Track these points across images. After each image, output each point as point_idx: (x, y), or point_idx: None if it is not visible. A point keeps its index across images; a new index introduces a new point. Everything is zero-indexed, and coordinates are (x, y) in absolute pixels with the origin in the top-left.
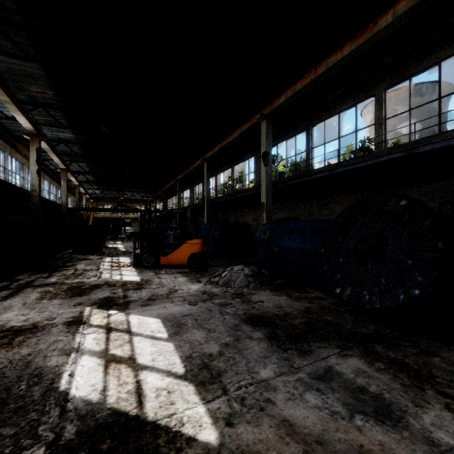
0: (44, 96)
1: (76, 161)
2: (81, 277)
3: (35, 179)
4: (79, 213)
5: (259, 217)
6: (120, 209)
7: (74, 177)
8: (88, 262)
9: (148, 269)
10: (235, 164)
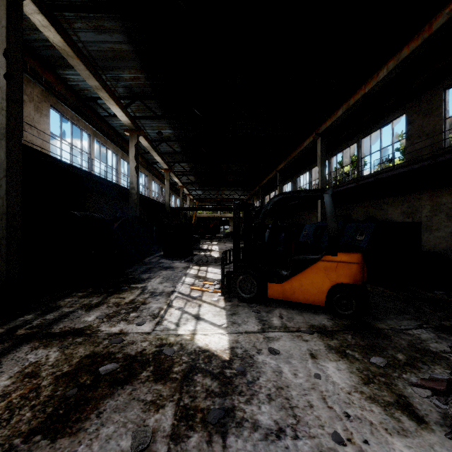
0: (138, 84)
1: (178, 161)
2: (134, 314)
3: (133, 176)
4: (183, 213)
5: (417, 210)
6: (217, 207)
7: (178, 178)
8: (168, 273)
9: (246, 306)
10: (363, 136)
